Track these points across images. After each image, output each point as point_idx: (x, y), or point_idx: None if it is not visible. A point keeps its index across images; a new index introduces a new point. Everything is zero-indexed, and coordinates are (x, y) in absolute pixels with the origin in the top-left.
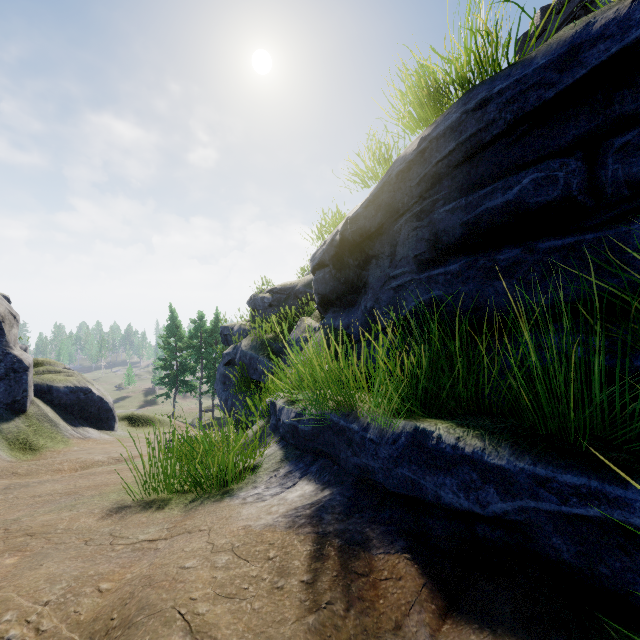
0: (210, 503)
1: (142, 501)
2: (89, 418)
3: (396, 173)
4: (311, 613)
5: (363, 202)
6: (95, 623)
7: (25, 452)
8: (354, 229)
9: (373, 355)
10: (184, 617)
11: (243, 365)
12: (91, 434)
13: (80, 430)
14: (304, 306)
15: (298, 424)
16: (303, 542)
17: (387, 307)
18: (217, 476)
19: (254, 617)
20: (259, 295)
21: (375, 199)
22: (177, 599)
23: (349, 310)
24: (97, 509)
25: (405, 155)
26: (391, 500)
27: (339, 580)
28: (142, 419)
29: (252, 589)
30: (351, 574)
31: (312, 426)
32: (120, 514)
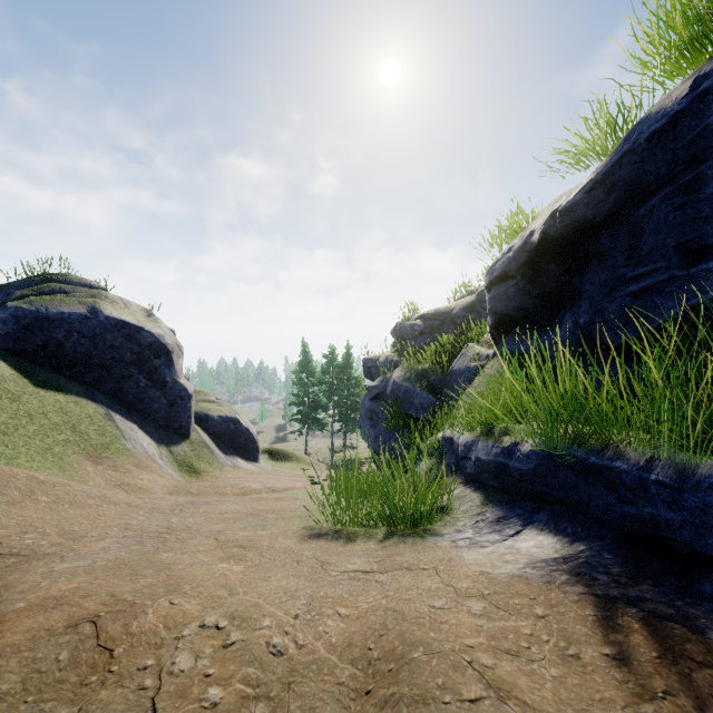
0: (411, 541)
1: (329, 530)
2: (237, 448)
3: (648, 135)
4: (644, 701)
5: (584, 186)
6: (351, 649)
7: (190, 474)
8: (566, 223)
9: (597, 382)
10: (472, 666)
11: (397, 398)
12: (240, 464)
13: (231, 459)
14: (463, 333)
15: (509, 461)
16: (579, 604)
17: (619, 319)
18: (404, 514)
19: (559, 687)
20: (408, 322)
21: (606, 178)
22: (451, 642)
23: (541, 331)
24: (289, 532)
25: (663, 108)
26: (705, 568)
27: (667, 664)
28: (281, 454)
29: (536, 650)
30: (685, 660)
31: (534, 464)
32: (314, 540)
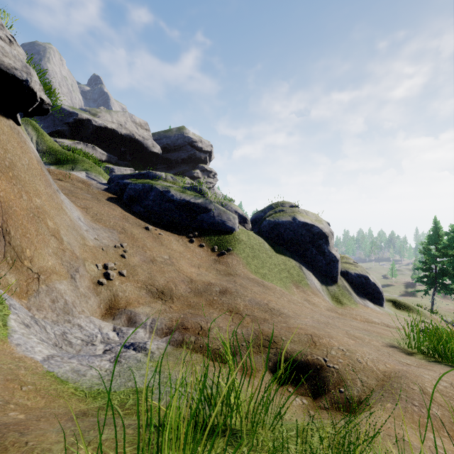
0: (445, 366)
1: (403, 348)
2: (367, 294)
3: None
4: None
5: None
6: (385, 372)
7: (337, 303)
8: None
9: None
10: (420, 386)
11: None
12: (368, 304)
13: (362, 300)
14: None
15: None
16: None
17: None
18: None
19: None
20: None
21: None
22: (417, 380)
23: None
24: (380, 341)
25: None
26: None
27: None
28: (402, 305)
29: None
30: None
31: None
32: (391, 348)
